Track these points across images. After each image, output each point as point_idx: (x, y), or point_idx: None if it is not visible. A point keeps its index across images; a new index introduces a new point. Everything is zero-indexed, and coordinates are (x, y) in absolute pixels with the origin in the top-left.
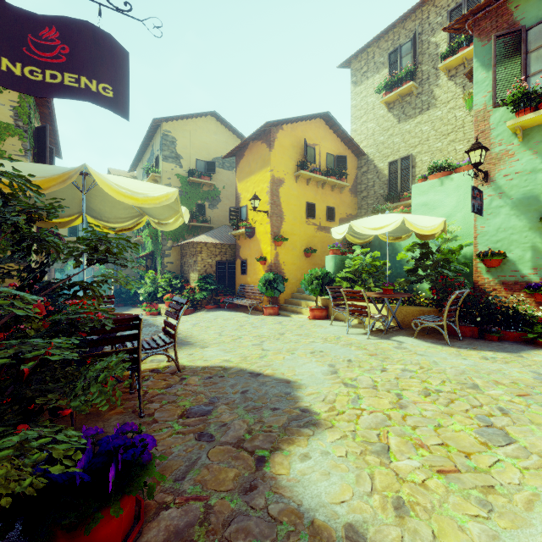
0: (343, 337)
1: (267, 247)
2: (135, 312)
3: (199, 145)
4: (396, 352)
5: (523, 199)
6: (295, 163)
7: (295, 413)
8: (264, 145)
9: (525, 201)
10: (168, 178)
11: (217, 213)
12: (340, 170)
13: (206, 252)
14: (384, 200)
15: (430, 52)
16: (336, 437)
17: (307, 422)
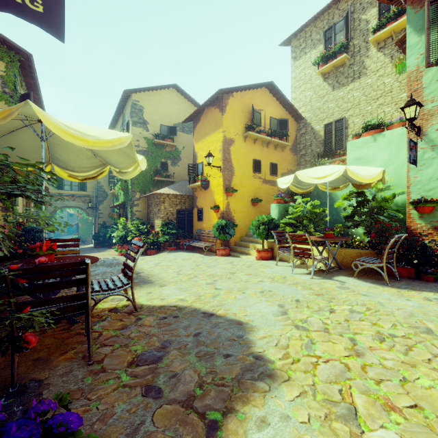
0: (288, 277)
1: (219, 197)
2: (109, 253)
3: (163, 112)
4: (340, 292)
5: None
6: (243, 125)
7: (248, 361)
8: (217, 110)
9: None
10: (137, 140)
11: (178, 170)
12: (282, 132)
13: (168, 202)
14: (320, 157)
15: (361, 27)
16: (295, 394)
17: (262, 372)
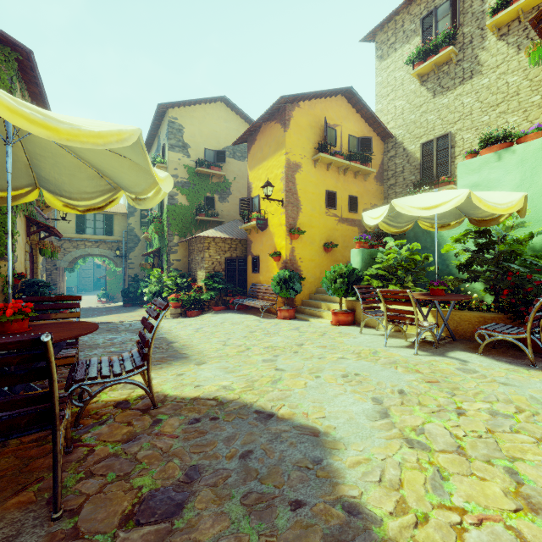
0: (381, 351)
1: (281, 241)
2: (139, 313)
3: (208, 133)
4: (465, 378)
5: None
6: (313, 145)
7: (335, 520)
8: (278, 125)
9: None
10: (175, 168)
11: (227, 207)
12: (364, 154)
13: (214, 248)
14: (417, 187)
15: (474, 9)
16: None
17: None
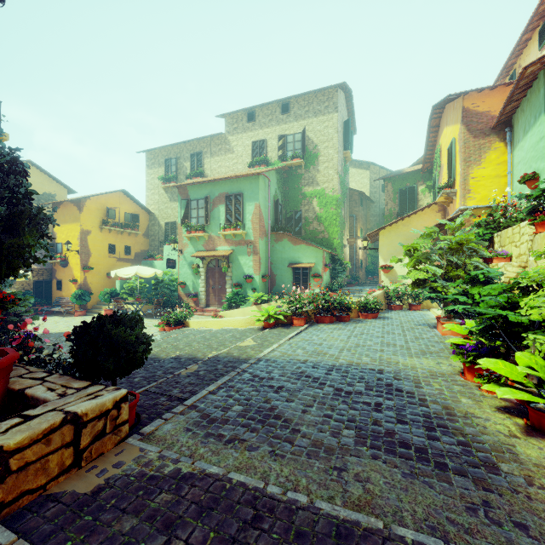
0: None
1: (78, 273)
2: None
3: None
4: None
5: (191, 263)
6: (100, 220)
7: None
8: (76, 207)
9: (191, 263)
10: None
11: None
12: (135, 223)
13: None
14: (162, 244)
15: (184, 170)
16: None
17: None
